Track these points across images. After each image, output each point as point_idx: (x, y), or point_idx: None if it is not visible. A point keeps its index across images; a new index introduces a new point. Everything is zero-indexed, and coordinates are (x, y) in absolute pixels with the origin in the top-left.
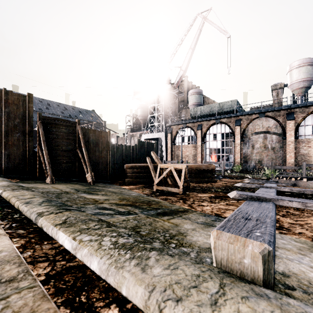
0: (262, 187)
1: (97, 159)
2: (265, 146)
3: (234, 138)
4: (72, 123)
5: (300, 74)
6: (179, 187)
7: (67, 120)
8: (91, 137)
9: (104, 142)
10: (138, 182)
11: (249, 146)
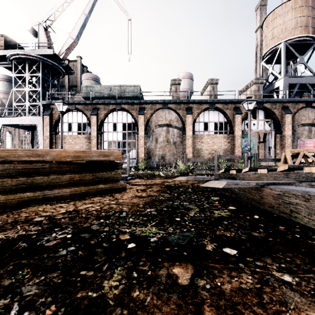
0: None
1: None
2: (168, 140)
3: (137, 130)
4: None
5: (184, 84)
6: None
7: None
8: None
9: None
10: None
11: (153, 140)
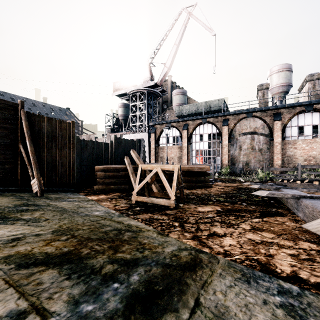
0: (303, 197)
1: (53, 158)
2: (253, 147)
3: (221, 139)
4: (10, 105)
5: (279, 79)
6: (168, 196)
7: (1, 99)
8: (44, 127)
9: (65, 135)
10: (112, 189)
11: (237, 148)
